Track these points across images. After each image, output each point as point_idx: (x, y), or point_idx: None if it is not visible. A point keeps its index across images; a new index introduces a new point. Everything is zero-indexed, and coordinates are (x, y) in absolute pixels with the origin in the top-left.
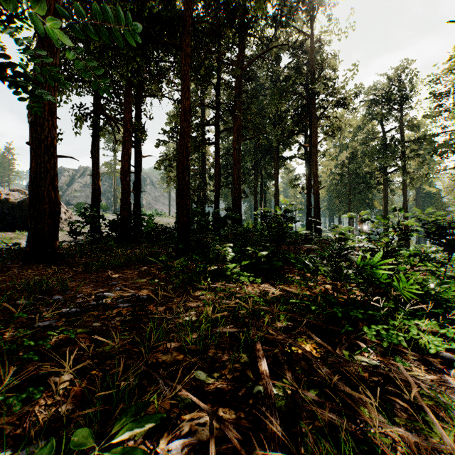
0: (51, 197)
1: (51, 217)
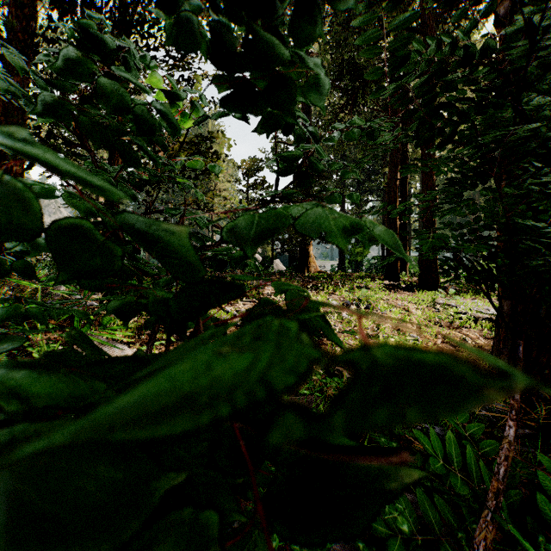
0: (344, 256)
1: (344, 262)
